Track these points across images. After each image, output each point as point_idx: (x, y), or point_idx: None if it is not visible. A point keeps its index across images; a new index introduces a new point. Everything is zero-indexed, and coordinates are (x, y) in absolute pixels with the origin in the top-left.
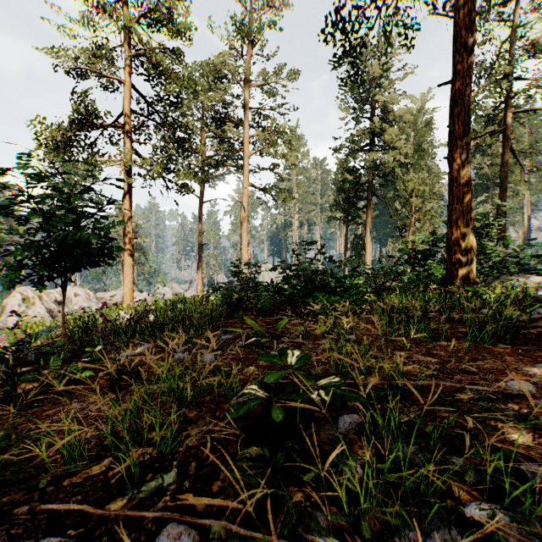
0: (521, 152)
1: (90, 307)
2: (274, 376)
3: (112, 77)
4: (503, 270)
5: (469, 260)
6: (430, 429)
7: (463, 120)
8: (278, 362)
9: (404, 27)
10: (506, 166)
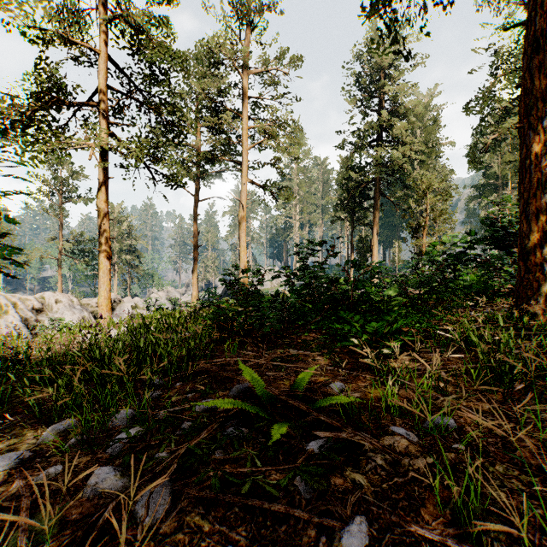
0: None
1: (61, 319)
2: None
3: (83, 44)
4: None
5: None
6: None
7: (545, 73)
8: None
9: None
10: None
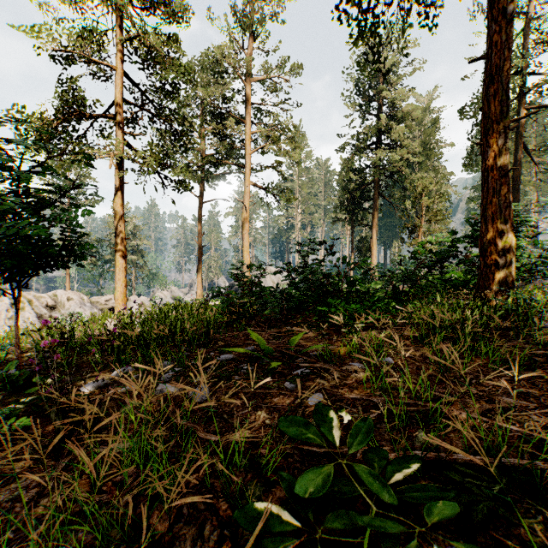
0: (534, 150)
1: (79, 313)
2: (315, 479)
3: (102, 62)
4: (533, 273)
5: (507, 261)
6: None
7: (500, 100)
8: (316, 440)
9: (424, 4)
10: (518, 165)
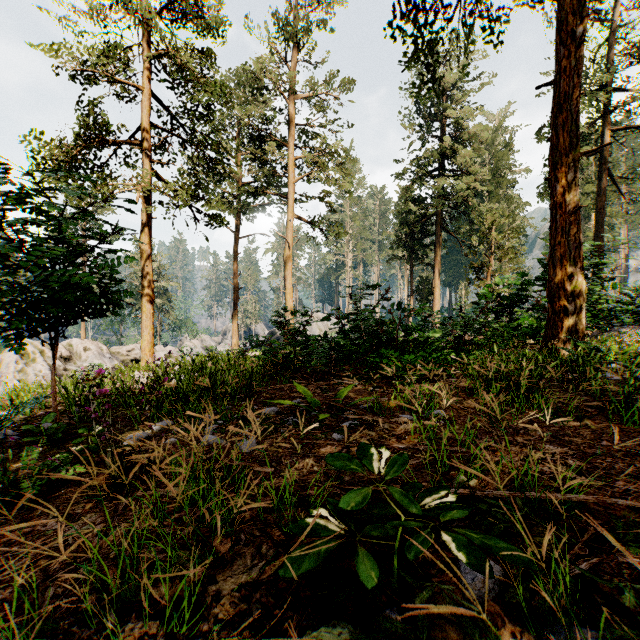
0: (621, 177)
1: (101, 365)
2: (356, 497)
3: (127, 82)
4: (612, 320)
5: (577, 308)
6: (631, 601)
7: (570, 131)
8: (359, 469)
9: (489, 19)
10: (603, 194)
